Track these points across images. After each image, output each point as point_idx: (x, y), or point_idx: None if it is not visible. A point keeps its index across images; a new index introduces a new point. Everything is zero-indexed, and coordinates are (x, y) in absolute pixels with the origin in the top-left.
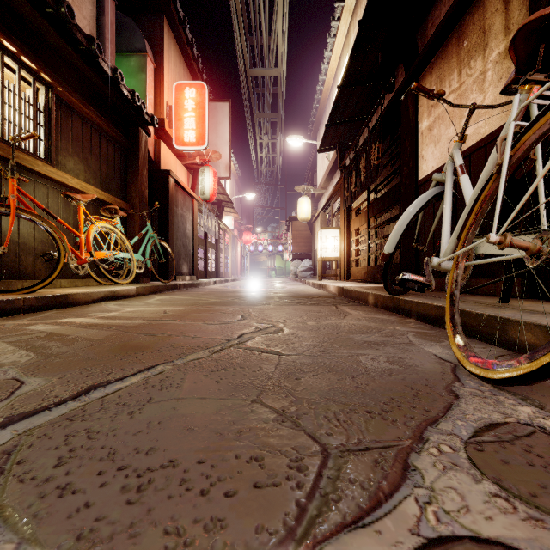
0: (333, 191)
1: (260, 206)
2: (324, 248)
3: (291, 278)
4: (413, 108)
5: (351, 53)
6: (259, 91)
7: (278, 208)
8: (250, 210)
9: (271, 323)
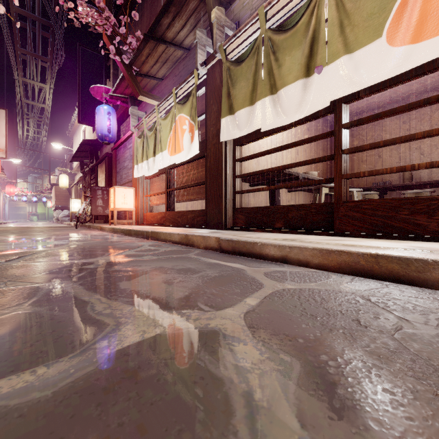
0: (79, 179)
1: (24, 166)
2: (73, 207)
3: (55, 222)
4: (97, 173)
5: (79, 146)
6: (30, 104)
7: (43, 169)
8: (14, 167)
9: (50, 229)
